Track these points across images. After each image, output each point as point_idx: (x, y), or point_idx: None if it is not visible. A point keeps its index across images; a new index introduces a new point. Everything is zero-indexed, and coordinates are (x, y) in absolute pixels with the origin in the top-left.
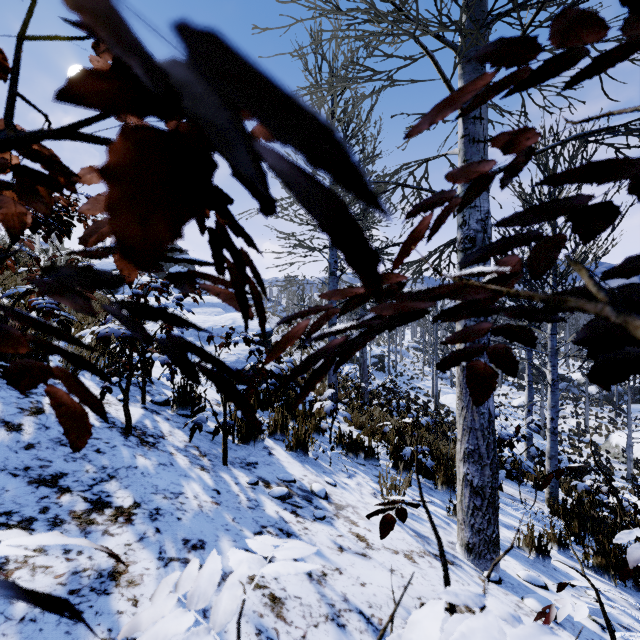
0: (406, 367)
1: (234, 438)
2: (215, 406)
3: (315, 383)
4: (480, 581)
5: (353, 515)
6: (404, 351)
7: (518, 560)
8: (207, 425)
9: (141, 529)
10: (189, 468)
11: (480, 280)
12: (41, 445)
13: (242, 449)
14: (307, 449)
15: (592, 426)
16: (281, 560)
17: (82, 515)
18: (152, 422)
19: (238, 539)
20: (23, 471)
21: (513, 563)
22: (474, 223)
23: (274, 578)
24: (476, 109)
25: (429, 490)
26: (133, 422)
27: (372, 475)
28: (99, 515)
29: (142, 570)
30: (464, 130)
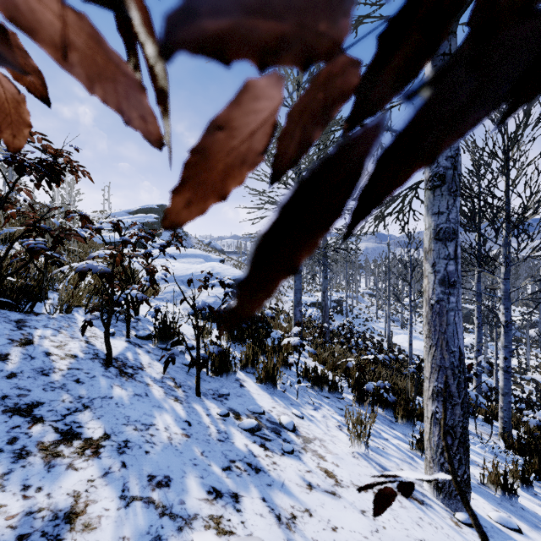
0: (361, 311)
1: (208, 370)
2: (193, 341)
3: (298, 254)
4: (453, 524)
5: (320, 449)
6: (359, 297)
7: (485, 498)
8: (184, 358)
9: (107, 463)
10: (163, 399)
11: (450, 217)
12: (23, 374)
13: (215, 381)
14: (276, 382)
15: (533, 365)
16: (249, 500)
17: (49, 447)
18: (133, 354)
19: (205, 475)
20: (0, 400)
21: (481, 502)
22: (443, 160)
23: (241, 522)
24: (445, 45)
25: (390, 423)
26: (115, 354)
27: (336, 407)
28: (67, 447)
29: (101, 511)
30: (433, 68)
